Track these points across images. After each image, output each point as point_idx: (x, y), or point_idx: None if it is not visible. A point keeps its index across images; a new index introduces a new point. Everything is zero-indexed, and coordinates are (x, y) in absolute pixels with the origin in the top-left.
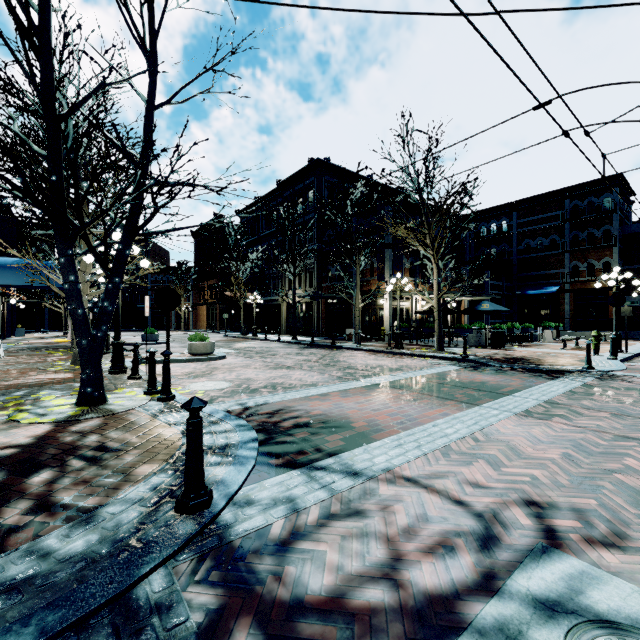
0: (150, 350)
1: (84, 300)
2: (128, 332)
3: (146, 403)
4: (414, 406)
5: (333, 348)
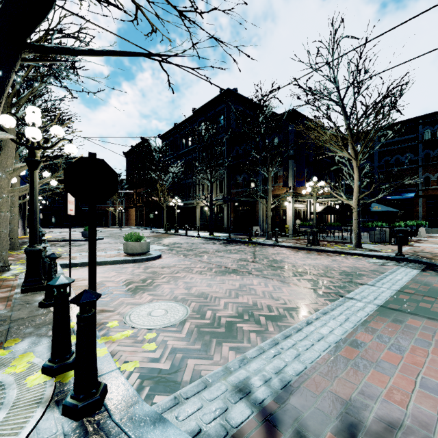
0: (56, 282)
1: (3, 197)
2: (74, 228)
3: (31, 430)
4: None
5: (251, 244)
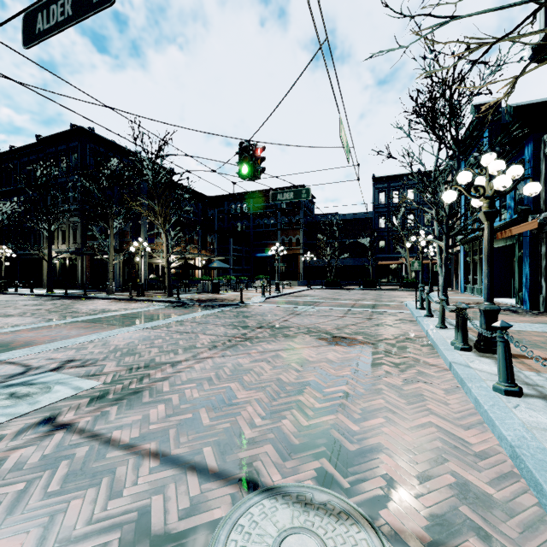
0: None
1: None
2: None
3: None
4: (81, 331)
5: (84, 298)
